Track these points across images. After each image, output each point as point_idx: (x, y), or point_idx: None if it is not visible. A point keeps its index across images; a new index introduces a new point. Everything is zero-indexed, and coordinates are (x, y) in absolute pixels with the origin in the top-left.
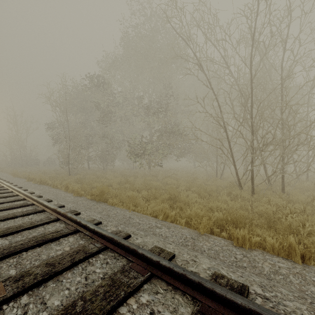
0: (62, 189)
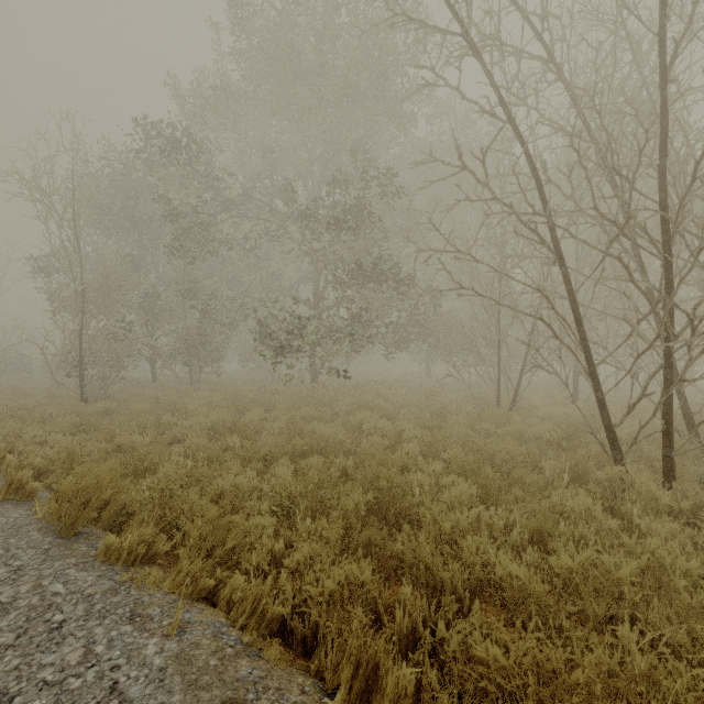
0: None
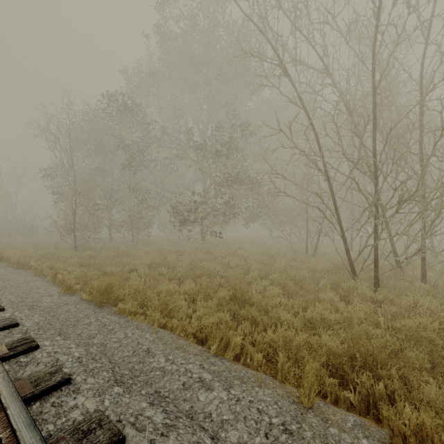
0: (47, 278)
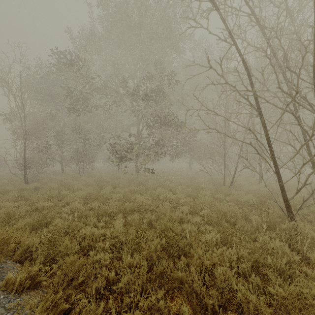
0: None
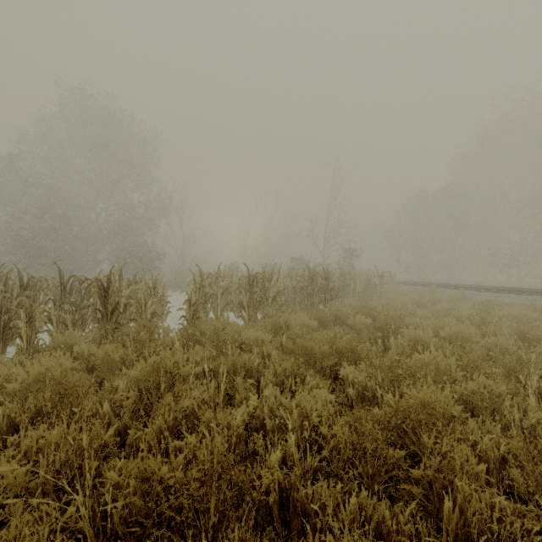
0: None
